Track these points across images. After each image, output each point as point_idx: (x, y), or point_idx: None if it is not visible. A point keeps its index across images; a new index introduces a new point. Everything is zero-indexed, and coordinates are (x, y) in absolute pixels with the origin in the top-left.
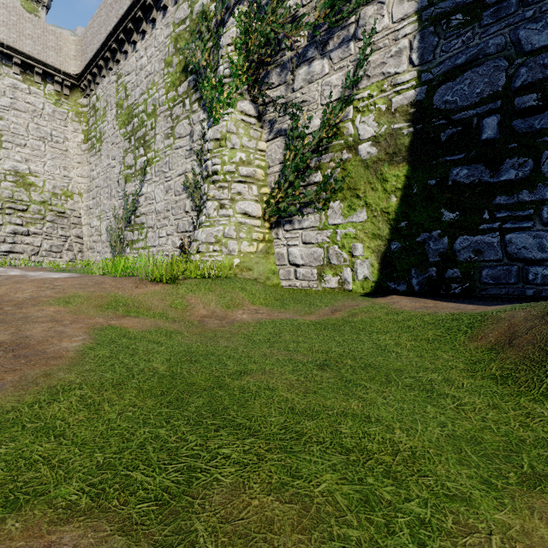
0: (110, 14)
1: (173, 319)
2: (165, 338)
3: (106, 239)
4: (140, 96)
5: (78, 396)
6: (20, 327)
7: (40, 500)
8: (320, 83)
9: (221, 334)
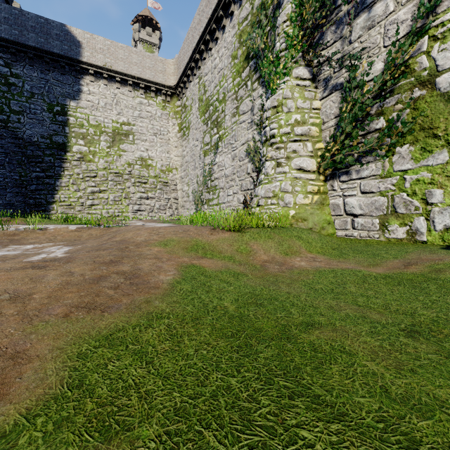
0: (194, 35)
1: (239, 262)
2: (233, 279)
3: (192, 199)
4: (214, 89)
5: (166, 324)
6: (136, 261)
7: (126, 436)
8: (383, 25)
9: (281, 279)
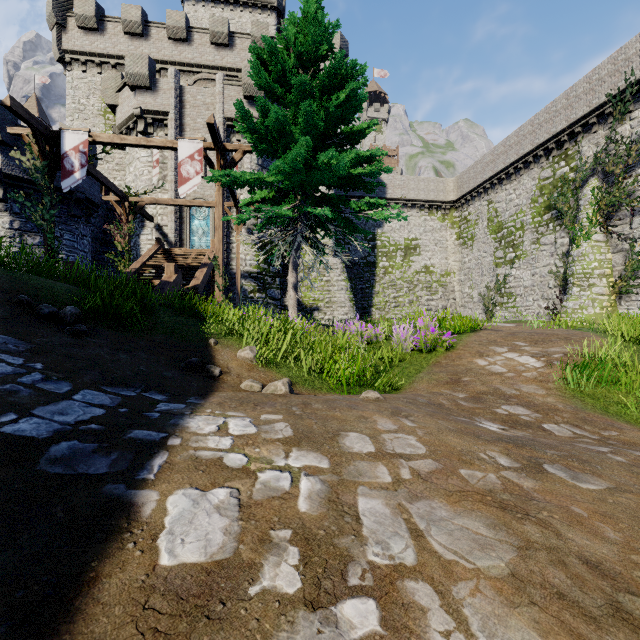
0: (486, 169)
1: None
2: None
3: (477, 301)
4: (509, 217)
5: None
6: None
7: None
8: None
9: None
